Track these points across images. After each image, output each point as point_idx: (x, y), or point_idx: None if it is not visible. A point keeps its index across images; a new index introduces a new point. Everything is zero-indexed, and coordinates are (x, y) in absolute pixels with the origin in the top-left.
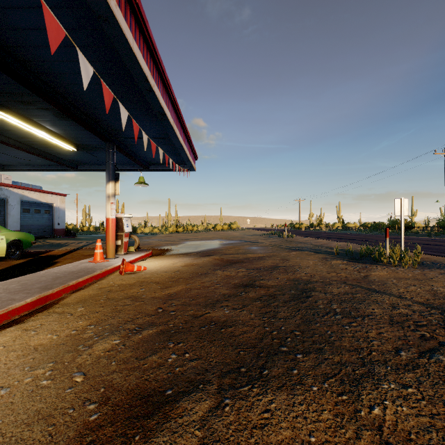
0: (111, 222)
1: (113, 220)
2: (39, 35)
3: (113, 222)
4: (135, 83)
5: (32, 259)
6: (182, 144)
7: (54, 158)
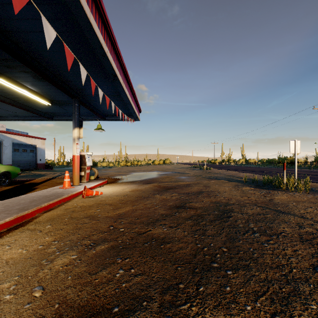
0: (76, 158)
1: (78, 156)
2: None
3: (78, 158)
4: (93, 50)
5: (18, 185)
6: (129, 100)
7: (35, 110)
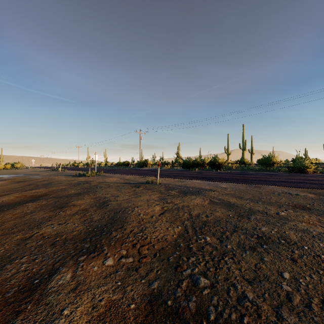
0: None
1: None
2: None
3: None
4: None
5: None
6: None
7: None
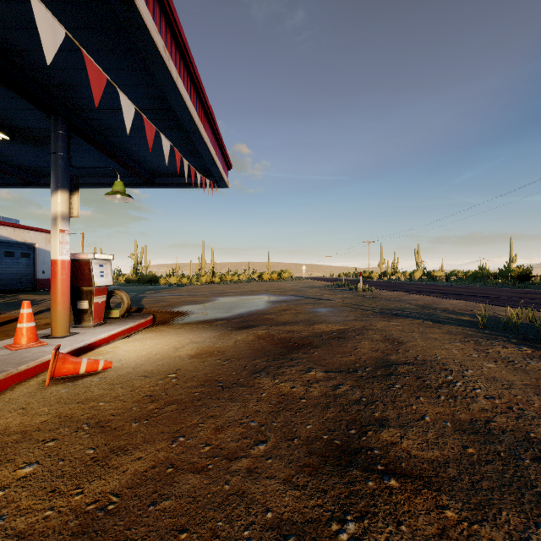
0: (60, 268)
1: (65, 263)
2: None
3: (65, 268)
4: None
5: None
6: (195, 121)
7: None
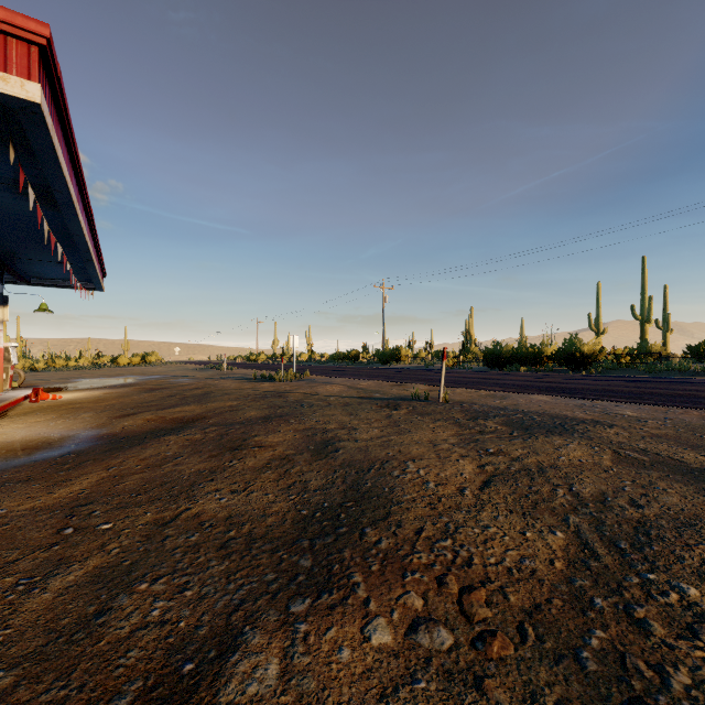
0: None
1: (2, 349)
2: (1, 217)
3: (2, 353)
4: (70, 240)
5: None
6: (98, 274)
7: None
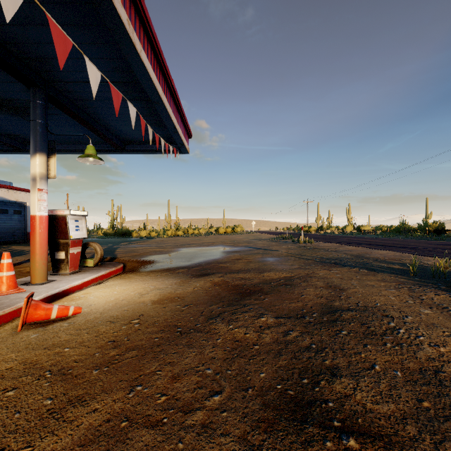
0: (38, 223)
1: (43, 218)
2: None
3: (43, 223)
4: None
5: None
6: (158, 92)
7: None
